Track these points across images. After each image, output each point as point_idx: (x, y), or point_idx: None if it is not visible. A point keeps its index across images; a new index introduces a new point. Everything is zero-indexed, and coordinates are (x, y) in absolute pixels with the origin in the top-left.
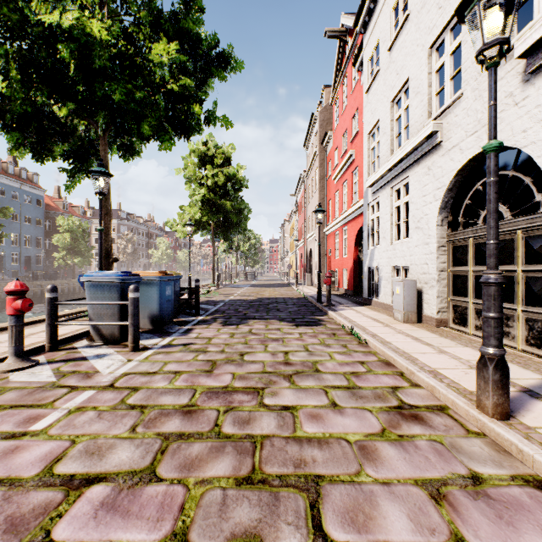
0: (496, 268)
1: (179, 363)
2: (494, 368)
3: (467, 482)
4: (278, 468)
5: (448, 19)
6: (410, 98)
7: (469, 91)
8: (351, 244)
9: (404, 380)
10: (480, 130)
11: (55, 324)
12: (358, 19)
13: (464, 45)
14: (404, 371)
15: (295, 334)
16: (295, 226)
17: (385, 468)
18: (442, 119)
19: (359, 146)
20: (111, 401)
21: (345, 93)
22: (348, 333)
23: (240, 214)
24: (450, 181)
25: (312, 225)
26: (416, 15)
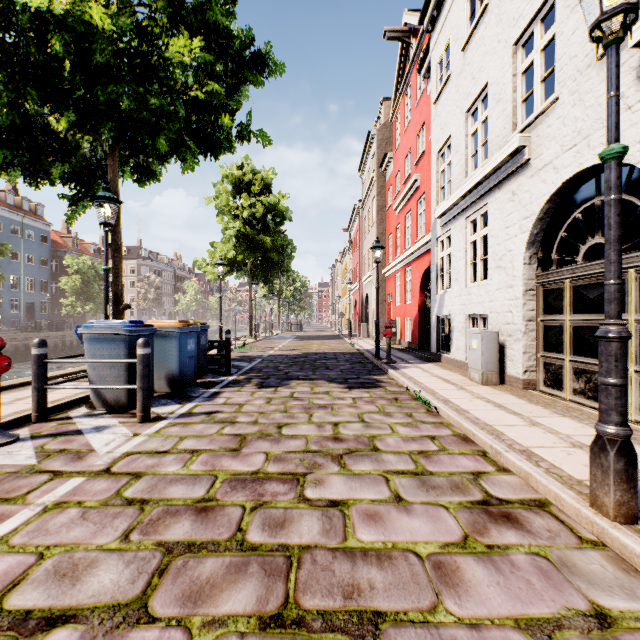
0: (619, 318)
1: (198, 439)
2: (617, 454)
3: (591, 623)
4: (320, 600)
5: (538, 7)
6: (489, 107)
7: (566, 94)
8: (416, 287)
9: (488, 463)
10: (581, 143)
11: (44, 388)
12: (425, 14)
13: (559, 37)
14: (487, 450)
15: (348, 400)
16: (349, 267)
17: (472, 600)
18: (530, 132)
19: (425, 170)
20: (103, 494)
21: (409, 106)
22: (413, 397)
23: (283, 252)
24: (541, 208)
25: (368, 265)
26: (497, 5)
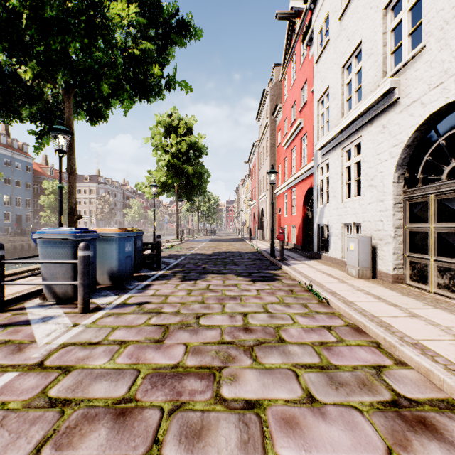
0: None
1: (128, 329)
2: None
3: None
4: None
5: None
6: (362, 61)
7: (433, 42)
8: (300, 203)
9: (384, 355)
10: (447, 81)
11: (1, 284)
12: None
13: None
14: (380, 341)
15: (253, 291)
16: (249, 189)
17: None
18: (399, 76)
19: (307, 115)
20: (29, 392)
21: (294, 69)
22: (305, 289)
23: (201, 178)
24: (409, 137)
25: (263, 187)
26: None
